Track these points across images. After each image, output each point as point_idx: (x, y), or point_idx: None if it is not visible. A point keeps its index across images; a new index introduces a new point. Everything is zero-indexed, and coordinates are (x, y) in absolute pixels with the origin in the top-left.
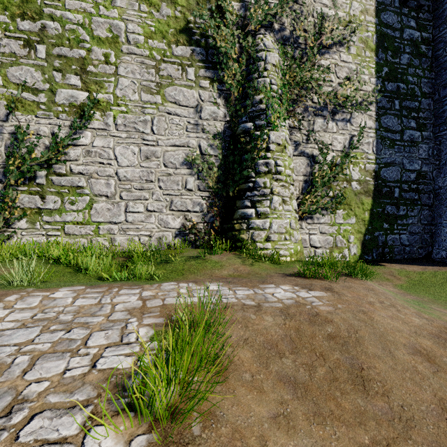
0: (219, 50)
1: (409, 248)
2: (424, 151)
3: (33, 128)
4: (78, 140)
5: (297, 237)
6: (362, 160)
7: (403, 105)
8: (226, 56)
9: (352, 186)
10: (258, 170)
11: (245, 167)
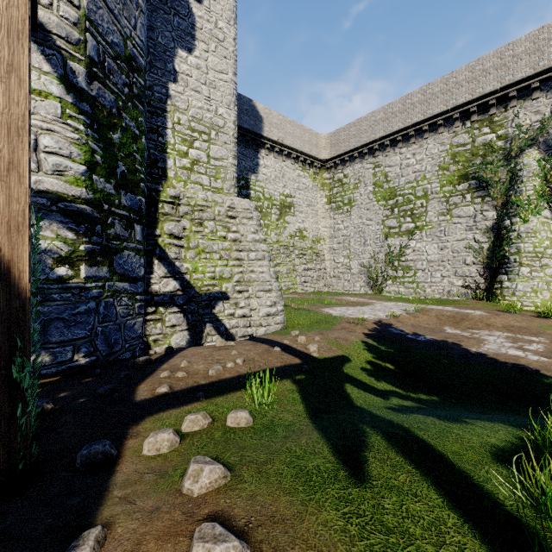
0: (486, 180)
1: None
2: None
3: (393, 243)
4: (409, 245)
5: (547, 295)
6: None
7: None
8: (491, 181)
9: None
10: (510, 251)
11: (502, 249)
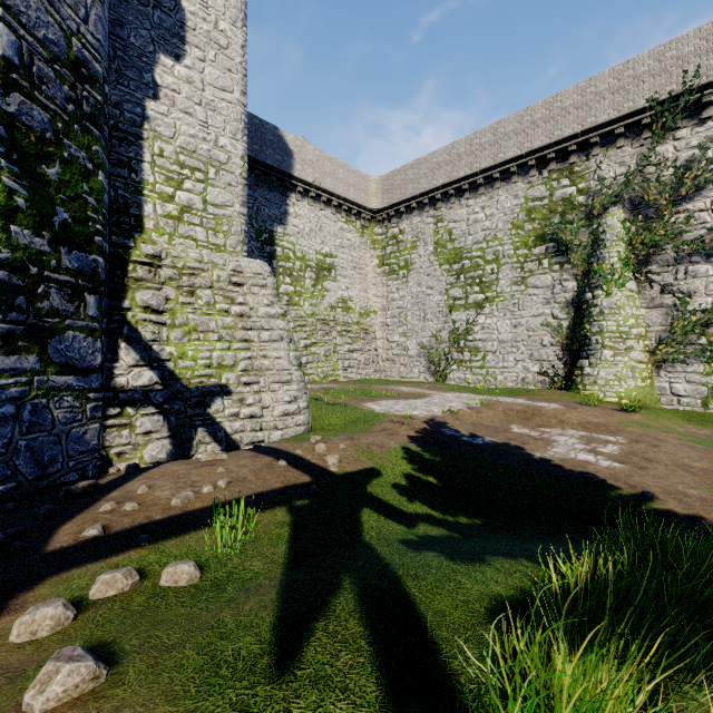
0: (565, 243)
1: None
2: None
3: (458, 318)
4: (478, 322)
5: (632, 384)
6: None
7: None
8: (571, 245)
9: None
10: (592, 330)
11: (583, 328)
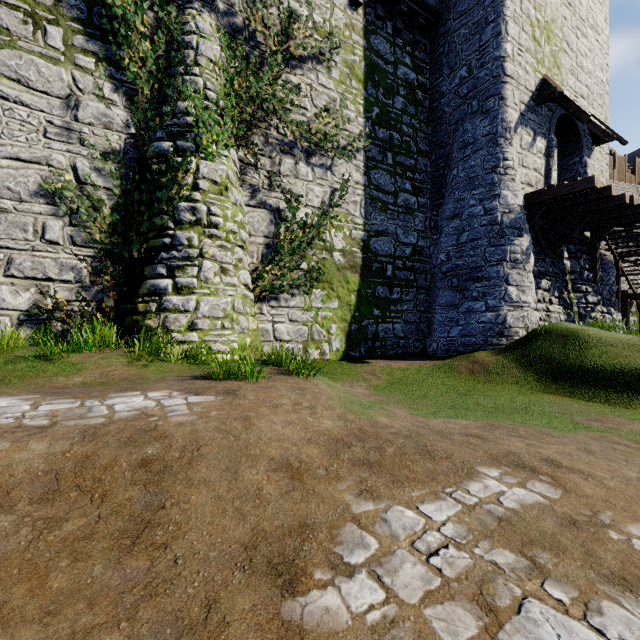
0: (112, 11)
1: (404, 341)
2: (421, 222)
3: None
4: None
5: (246, 325)
6: (347, 225)
7: (397, 161)
8: (127, 25)
9: (334, 258)
10: (179, 218)
11: (158, 211)
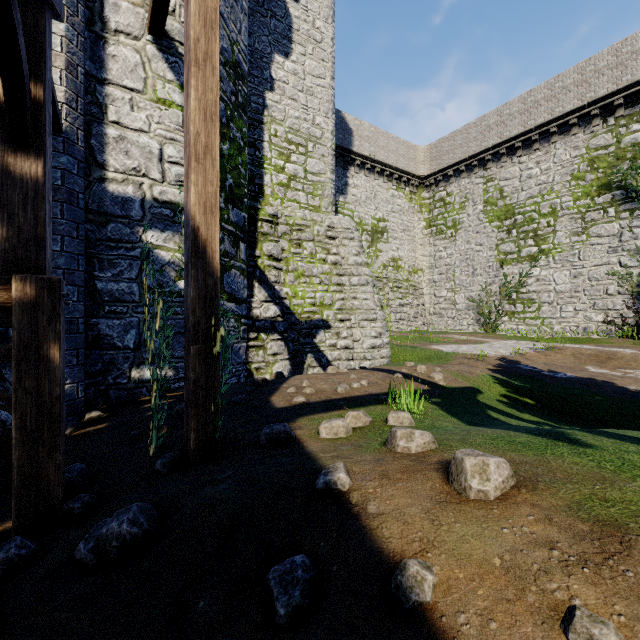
0: (636, 188)
1: None
2: None
3: (510, 272)
4: (532, 274)
5: None
6: None
7: None
8: None
9: None
10: None
11: None
